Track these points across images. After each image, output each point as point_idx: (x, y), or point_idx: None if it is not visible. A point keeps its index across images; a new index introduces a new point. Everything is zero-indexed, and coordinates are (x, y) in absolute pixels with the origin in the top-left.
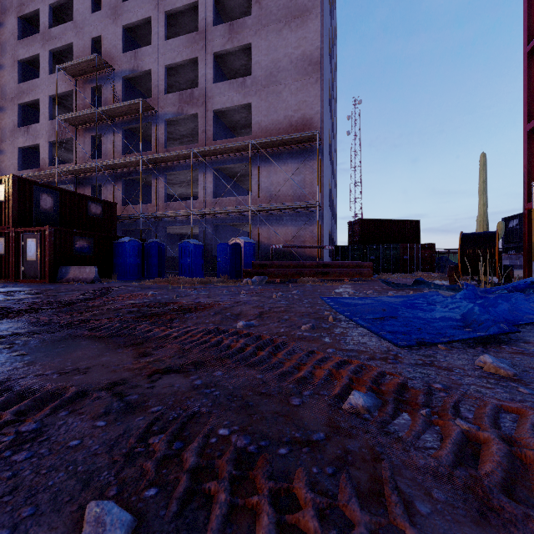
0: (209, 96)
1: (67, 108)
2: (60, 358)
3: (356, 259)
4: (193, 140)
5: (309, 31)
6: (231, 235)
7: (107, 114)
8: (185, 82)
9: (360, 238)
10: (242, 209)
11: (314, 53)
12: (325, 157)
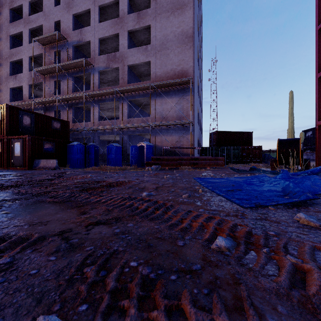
0: (125, 56)
1: (39, 64)
2: (31, 215)
3: (214, 155)
4: (116, 83)
5: (185, 17)
6: (138, 141)
7: (63, 68)
8: (111, 48)
9: (217, 142)
10: (145, 125)
11: (188, 31)
12: (195, 93)
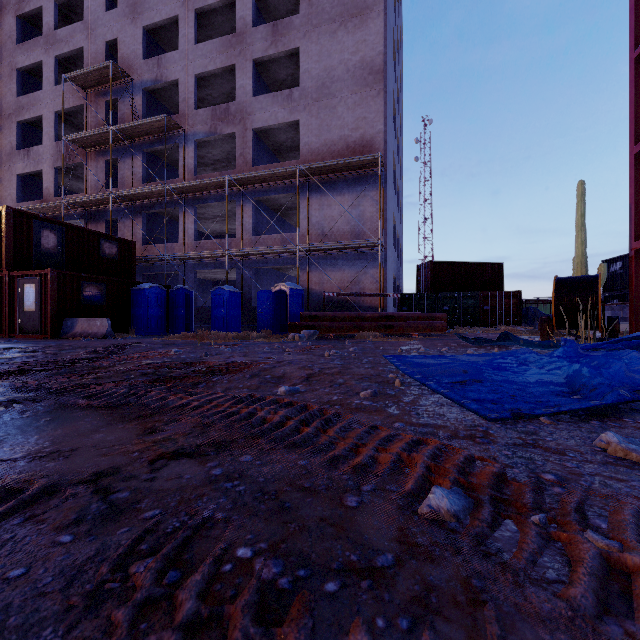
0: (247, 112)
1: (76, 127)
2: (40, 435)
3: (426, 309)
4: (230, 166)
5: (369, 32)
6: (275, 281)
7: (124, 134)
8: (219, 95)
9: (431, 284)
10: (288, 248)
11: (375, 60)
12: (389, 186)
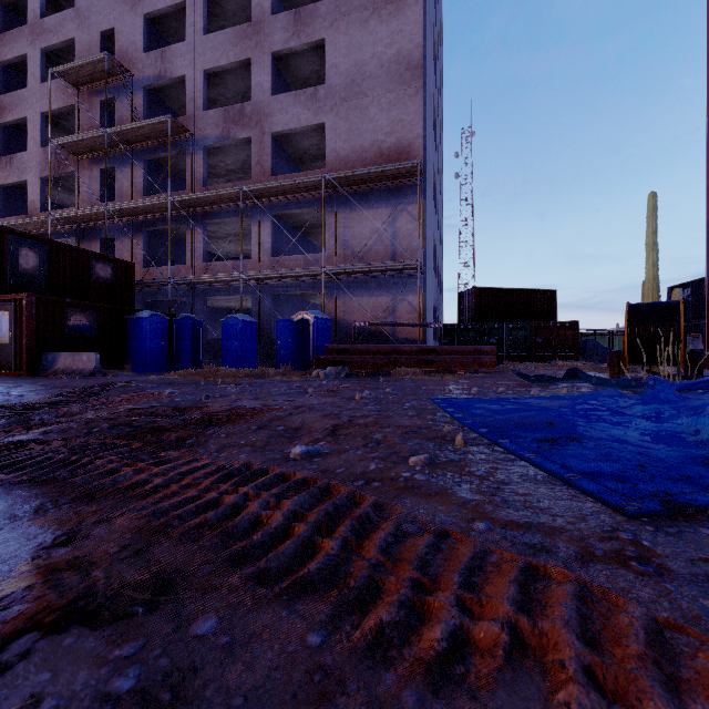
0: (265, 113)
1: (68, 132)
2: None
3: (471, 342)
4: (246, 177)
5: (406, 21)
6: (298, 310)
7: (122, 138)
8: (233, 95)
9: (476, 314)
10: (312, 271)
11: (413, 53)
12: (429, 200)
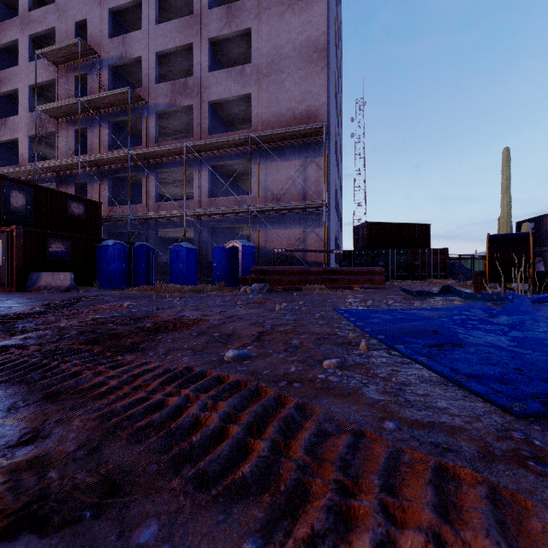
0: (204, 86)
1: (49, 100)
2: None
3: (364, 265)
4: (188, 136)
5: (314, 14)
6: (229, 239)
7: (92, 105)
8: (179, 72)
9: (368, 242)
10: (240, 209)
11: (319, 39)
12: (332, 153)
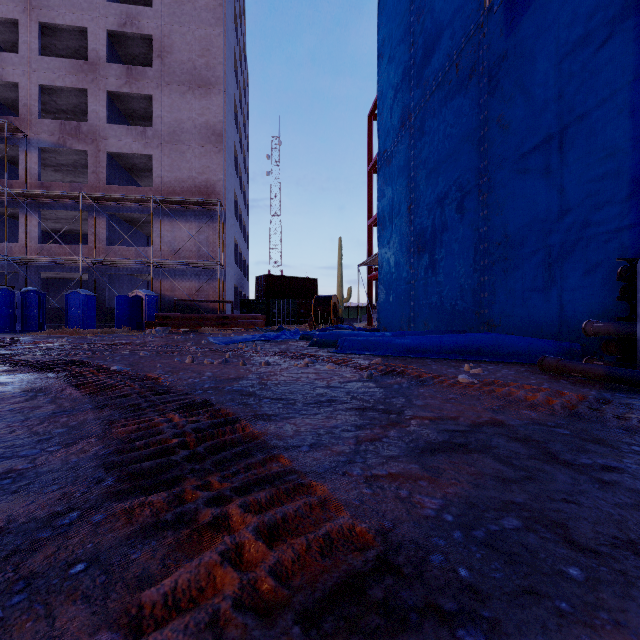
0: (101, 135)
1: None
2: None
3: (261, 312)
4: (75, 171)
5: (212, 103)
6: (127, 285)
7: None
8: (65, 103)
9: (266, 292)
10: (143, 261)
11: (217, 125)
12: (229, 218)
